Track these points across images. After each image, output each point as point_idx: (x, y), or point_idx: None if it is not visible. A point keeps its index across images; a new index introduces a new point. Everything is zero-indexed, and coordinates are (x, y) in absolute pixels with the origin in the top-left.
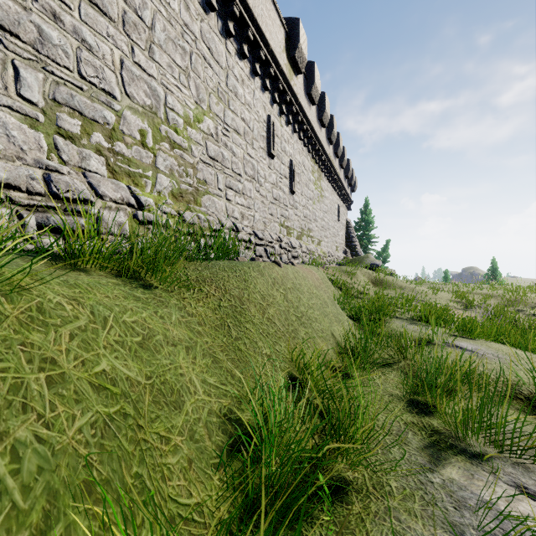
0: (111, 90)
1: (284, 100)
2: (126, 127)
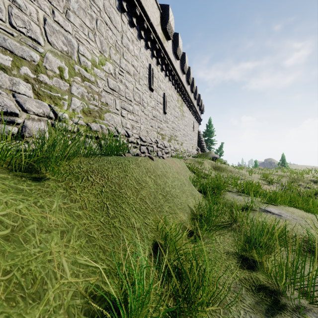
0: (36, 38)
1: (159, 55)
2: (48, 64)
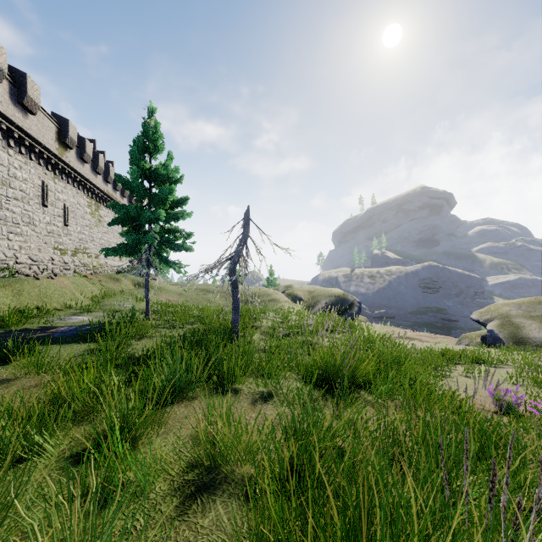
0: None
1: (57, 168)
2: None
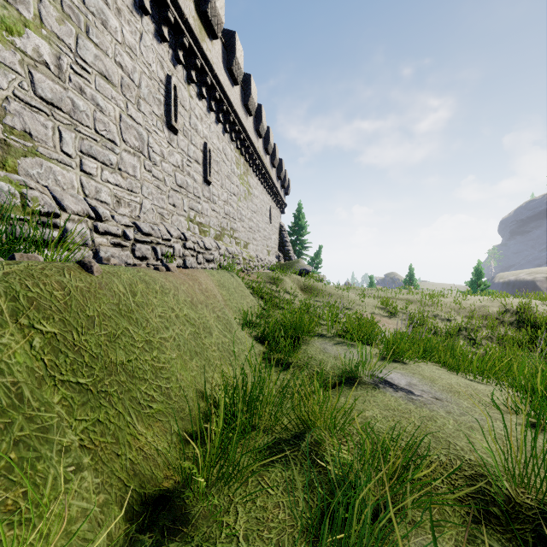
0: None
1: (193, 63)
2: None
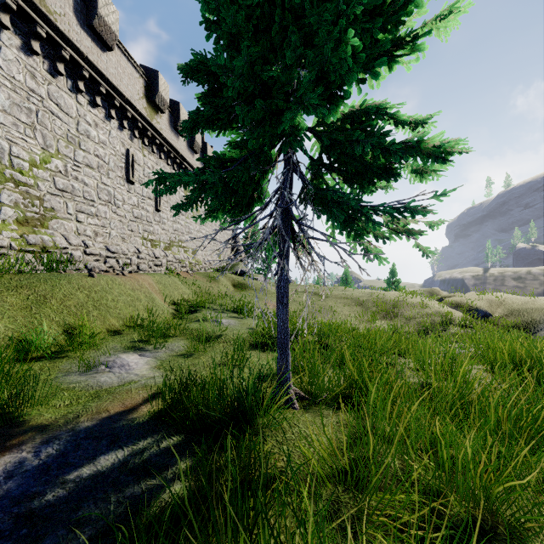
0: None
1: (146, 135)
2: None
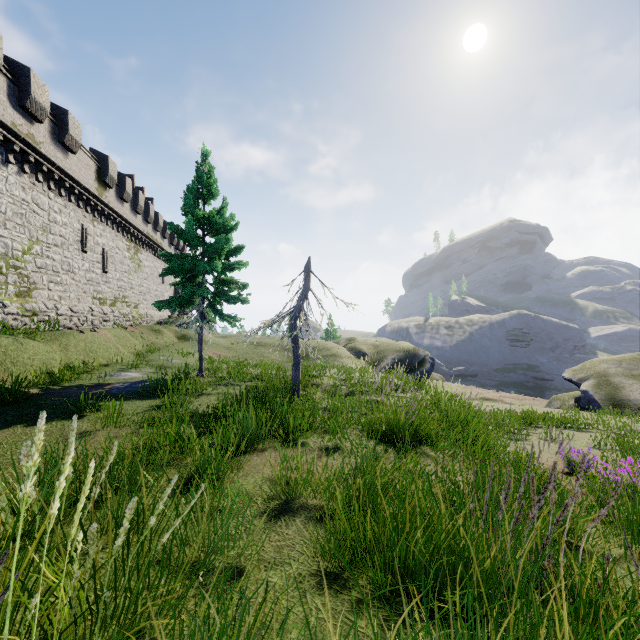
0: None
1: (96, 209)
2: None
